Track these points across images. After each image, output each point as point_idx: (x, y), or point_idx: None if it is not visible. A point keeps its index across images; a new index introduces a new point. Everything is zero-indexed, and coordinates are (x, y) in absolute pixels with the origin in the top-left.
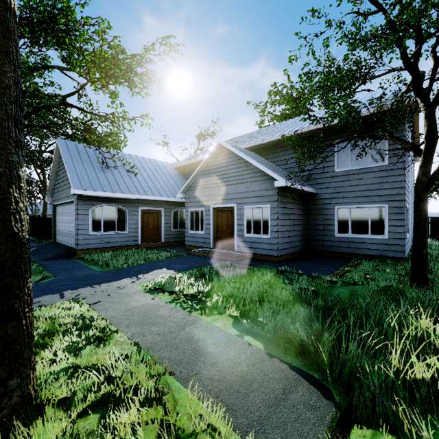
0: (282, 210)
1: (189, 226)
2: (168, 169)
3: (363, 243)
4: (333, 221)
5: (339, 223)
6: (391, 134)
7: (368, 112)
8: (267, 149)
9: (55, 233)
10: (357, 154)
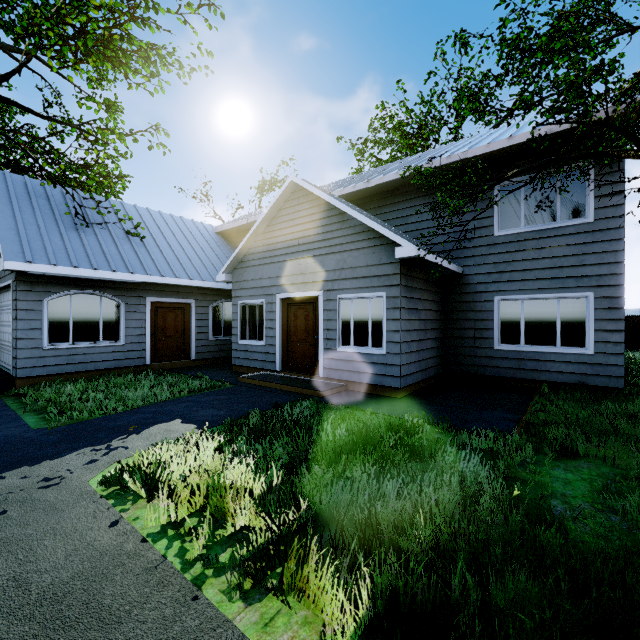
0: (408, 302)
1: (239, 331)
2: (206, 233)
3: (546, 362)
4: (492, 323)
5: (502, 327)
6: None
7: (560, 126)
8: (376, 199)
9: None
10: (534, 205)
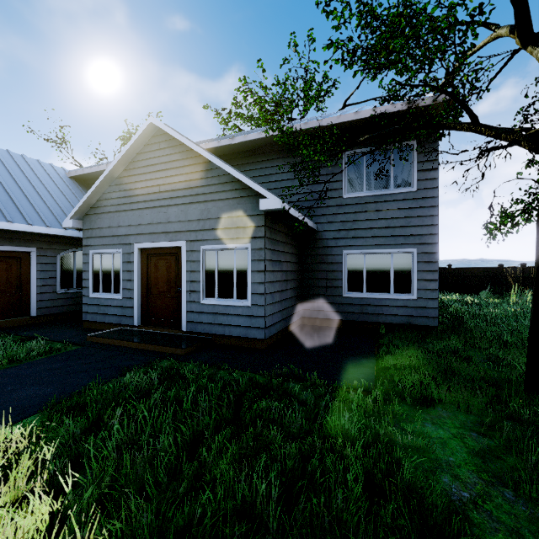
0: (272, 254)
1: (91, 283)
2: (55, 176)
3: (383, 307)
4: (341, 274)
5: (349, 277)
6: (475, 118)
7: (395, 107)
8: (240, 157)
9: None
10: (374, 173)
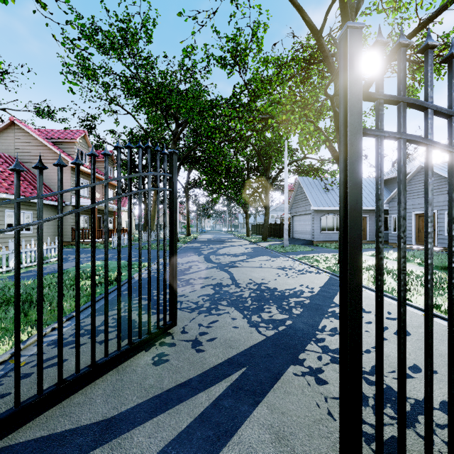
0: None
1: (392, 228)
2: (370, 183)
3: None
4: None
5: None
6: None
7: None
8: None
9: (292, 233)
10: None
